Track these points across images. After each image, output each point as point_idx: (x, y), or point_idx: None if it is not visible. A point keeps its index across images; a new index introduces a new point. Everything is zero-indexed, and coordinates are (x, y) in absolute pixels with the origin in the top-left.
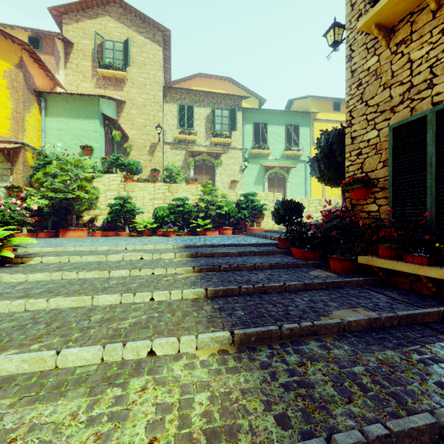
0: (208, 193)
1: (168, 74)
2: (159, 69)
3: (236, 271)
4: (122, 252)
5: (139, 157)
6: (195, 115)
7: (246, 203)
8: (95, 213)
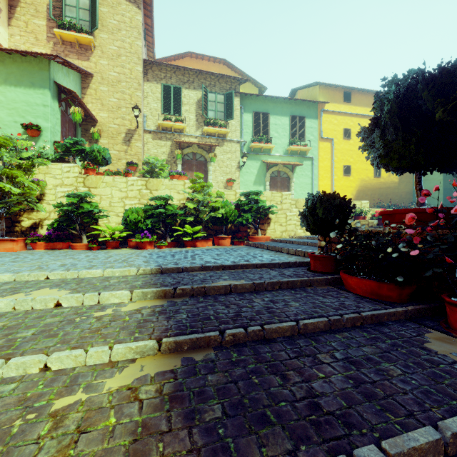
0: (199, 191)
1: (151, 51)
2: (138, 36)
3: (261, 345)
4: (25, 290)
5: (111, 147)
6: (184, 99)
7: (249, 204)
8: (39, 216)
